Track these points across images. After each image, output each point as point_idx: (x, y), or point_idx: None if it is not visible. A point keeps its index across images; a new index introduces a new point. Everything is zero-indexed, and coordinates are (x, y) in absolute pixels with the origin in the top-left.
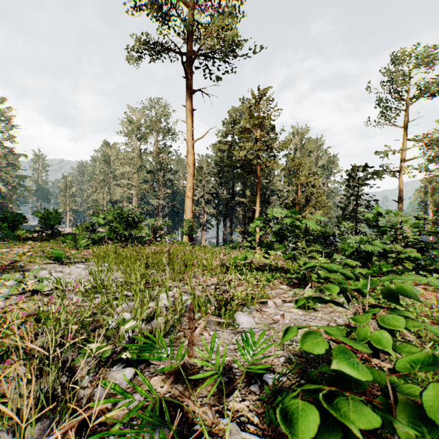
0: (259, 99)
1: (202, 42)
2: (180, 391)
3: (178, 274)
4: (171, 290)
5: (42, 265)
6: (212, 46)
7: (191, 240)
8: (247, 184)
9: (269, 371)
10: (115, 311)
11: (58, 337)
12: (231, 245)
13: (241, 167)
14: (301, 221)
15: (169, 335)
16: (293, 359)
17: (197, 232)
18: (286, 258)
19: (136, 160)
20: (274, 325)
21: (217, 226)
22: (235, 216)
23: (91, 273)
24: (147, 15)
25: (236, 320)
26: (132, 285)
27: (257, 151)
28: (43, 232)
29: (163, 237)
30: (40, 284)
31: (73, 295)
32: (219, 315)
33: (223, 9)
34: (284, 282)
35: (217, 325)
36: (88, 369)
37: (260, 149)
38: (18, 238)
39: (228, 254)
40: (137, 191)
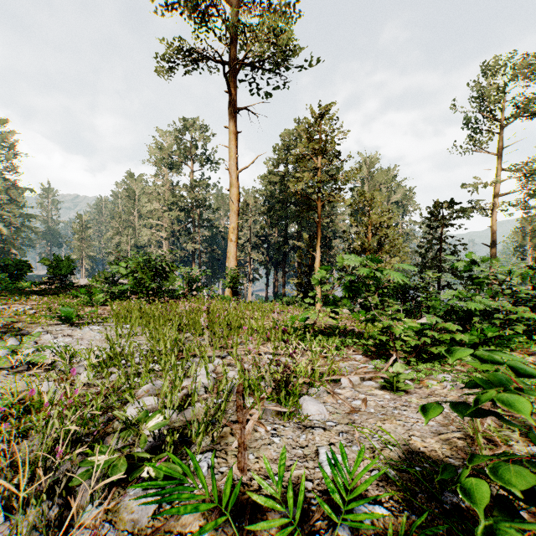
0: (320, 117)
1: (249, 48)
2: (229, 535)
3: (220, 339)
4: (211, 361)
5: (47, 327)
6: (262, 53)
7: (235, 294)
8: (304, 224)
9: (360, 497)
10: (137, 393)
11: (50, 442)
12: (284, 300)
13: (296, 204)
14: (381, 272)
15: (210, 432)
16: (392, 474)
17: (242, 284)
18: (362, 321)
19: (166, 196)
20: (354, 416)
21: (267, 276)
22: (289, 264)
23: (108, 338)
24: (180, 14)
25: (301, 408)
26: (160, 356)
27: (318, 183)
28: (52, 284)
29: (200, 290)
30: (40, 354)
31: (82, 369)
32: (277, 400)
33: (274, 7)
34: (357, 350)
35: (275, 415)
36: (92, 494)
37: (322, 181)
38: (20, 291)
39: (281, 312)
40: (168, 233)
